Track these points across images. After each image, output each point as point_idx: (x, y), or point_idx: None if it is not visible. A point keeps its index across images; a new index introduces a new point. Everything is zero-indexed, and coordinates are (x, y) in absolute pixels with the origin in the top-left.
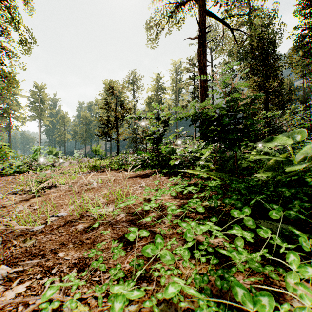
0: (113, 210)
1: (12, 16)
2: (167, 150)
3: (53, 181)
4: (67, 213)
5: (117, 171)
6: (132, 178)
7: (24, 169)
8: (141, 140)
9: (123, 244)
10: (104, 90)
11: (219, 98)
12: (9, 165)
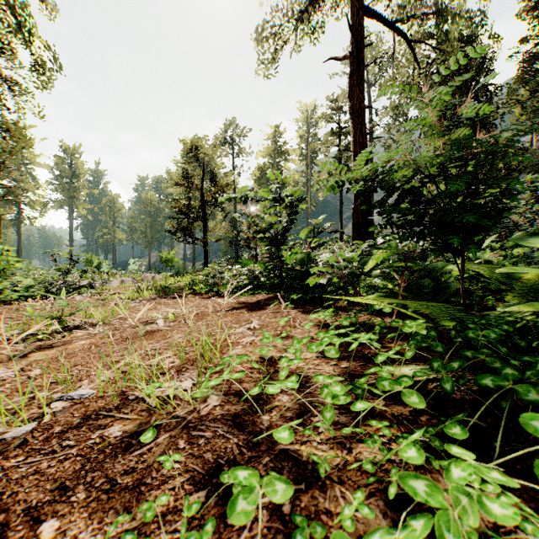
0: (193, 385)
1: (19, 22)
2: (299, 258)
3: (84, 315)
4: (94, 390)
5: (204, 297)
6: (232, 310)
7: (38, 292)
8: (246, 242)
9: (215, 498)
10: (181, 155)
11: (429, 136)
12: (13, 285)
